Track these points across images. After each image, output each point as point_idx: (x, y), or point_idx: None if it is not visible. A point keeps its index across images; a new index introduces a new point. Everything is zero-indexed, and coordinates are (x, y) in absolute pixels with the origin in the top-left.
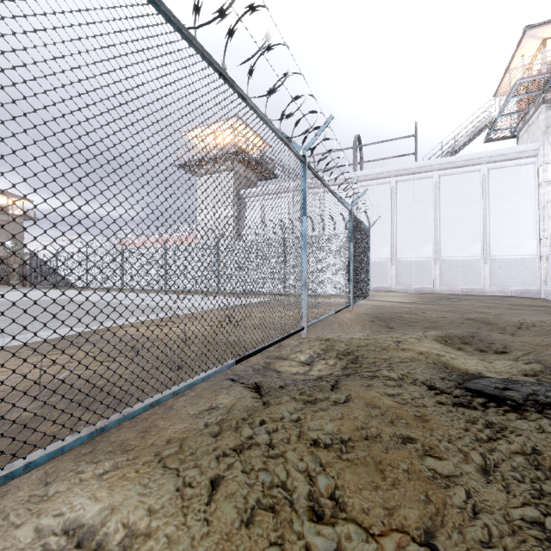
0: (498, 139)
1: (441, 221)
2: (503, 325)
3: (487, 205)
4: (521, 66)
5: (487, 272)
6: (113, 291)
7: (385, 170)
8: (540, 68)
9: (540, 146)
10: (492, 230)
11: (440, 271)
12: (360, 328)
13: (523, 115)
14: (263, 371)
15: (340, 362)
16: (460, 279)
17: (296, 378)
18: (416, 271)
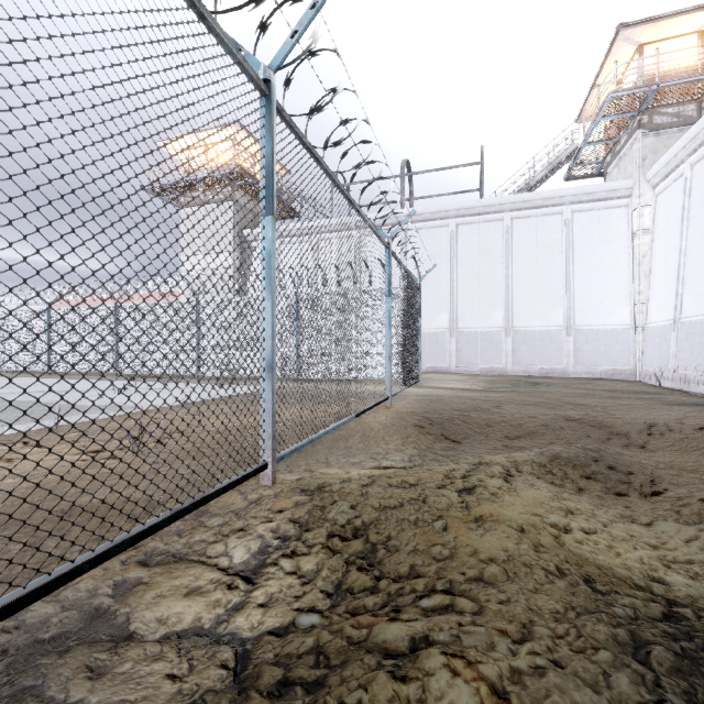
0: (581, 176)
1: (514, 279)
2: (623, 429)
3: (571, 259)
4: (614, 76)
5: (571, 347)
6: (29, 376)
7: (442, 209)
8: (637, 79)
9: (634, 184)
10: (577, 291)
11: (513, 346)
12: (399, 442)
13: (613, 146)
14: (61, 651)
15: (330, 564)
16: (537, 356)
17: (147, 692)
18: (482, 346)
